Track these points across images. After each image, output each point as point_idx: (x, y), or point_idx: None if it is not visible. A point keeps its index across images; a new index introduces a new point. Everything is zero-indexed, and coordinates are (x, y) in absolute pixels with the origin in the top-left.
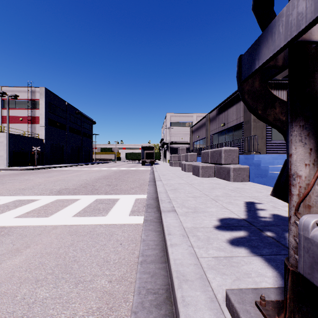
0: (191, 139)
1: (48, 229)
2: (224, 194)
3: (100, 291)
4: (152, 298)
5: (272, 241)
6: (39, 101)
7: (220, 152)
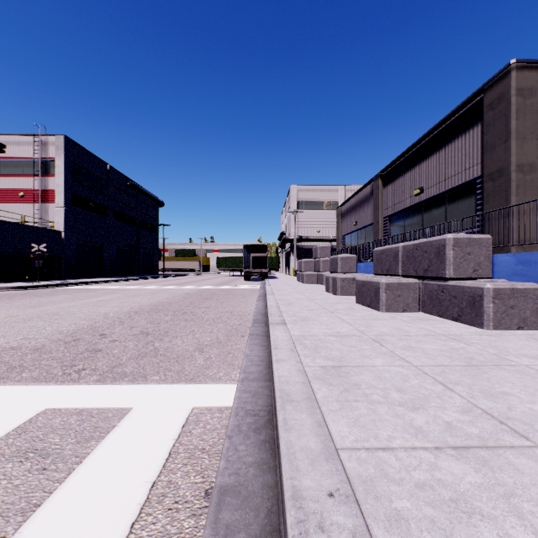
0: (338, 229)
1: None
2: None
3: None
4: None
5: None
6: (55, 161)
7: (440, 246)
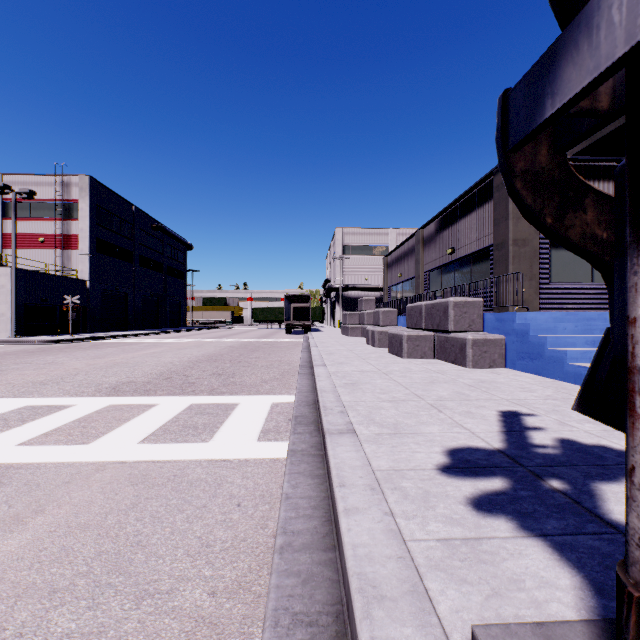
0: (385, 280)
1: (87, 470)
2: (455, 394)
3: (189, 618)
4: (305, 636)
5: (564, 502)
6: (78, 204)
7: (445, 307)
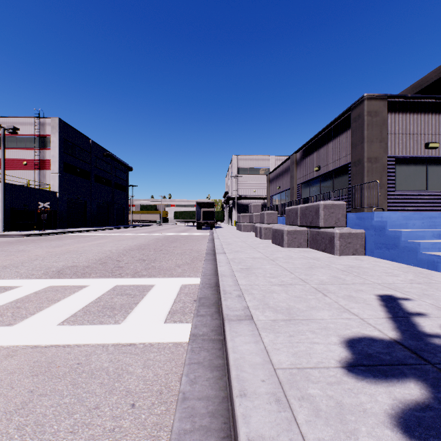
0: (267, 191)
1: None
2: (333, 278)
3: None
4: None
5: None
6: (51, 138)
7: (317, 208)
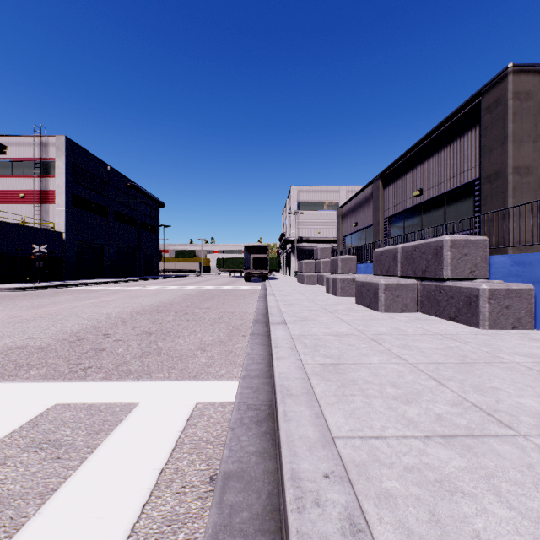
0: (339, 230)
1: None
2: None
3: None
4: None
5: None
6: (55, 162)
7: (437, 247)
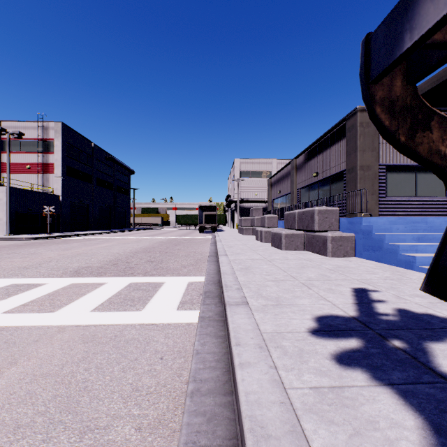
0: (269, 195)
1: (51, 332)
2: (320, 275)
3: None
4: None
5: (405, 357)
6: (54, 142)
7: (312, 213)
